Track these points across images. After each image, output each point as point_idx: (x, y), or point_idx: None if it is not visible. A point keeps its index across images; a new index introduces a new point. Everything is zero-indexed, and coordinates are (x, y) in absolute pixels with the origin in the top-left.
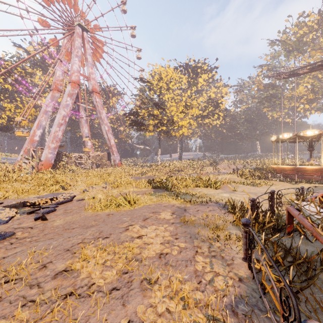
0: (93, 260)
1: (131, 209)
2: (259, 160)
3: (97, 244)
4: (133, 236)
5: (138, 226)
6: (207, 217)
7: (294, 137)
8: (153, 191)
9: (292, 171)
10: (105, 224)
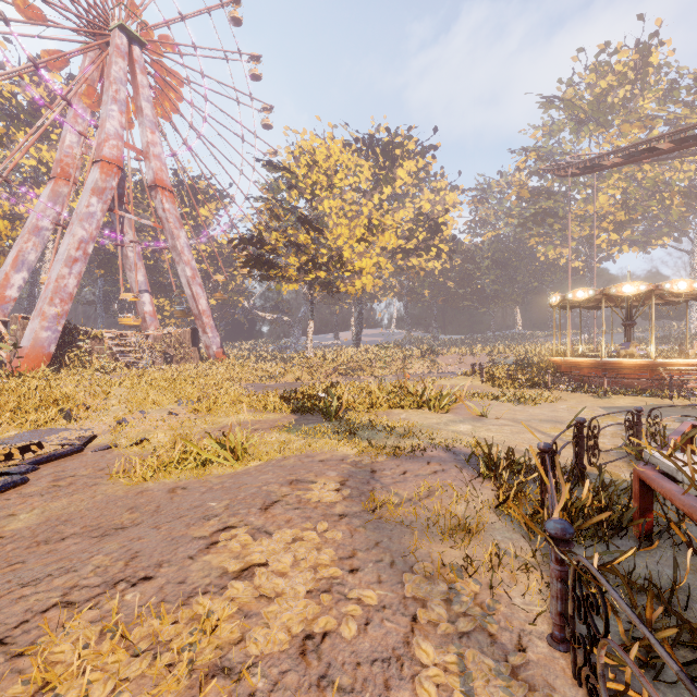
0: (71, 690)
1: (236, 470)
2: (521, 347)
3: (109, 606)
4: (227, 568)
5: (244, 533)
6: (431, 493)
7: (598, 297)
8: (294, 419)
9: (594, 369)
10: (154, 526)
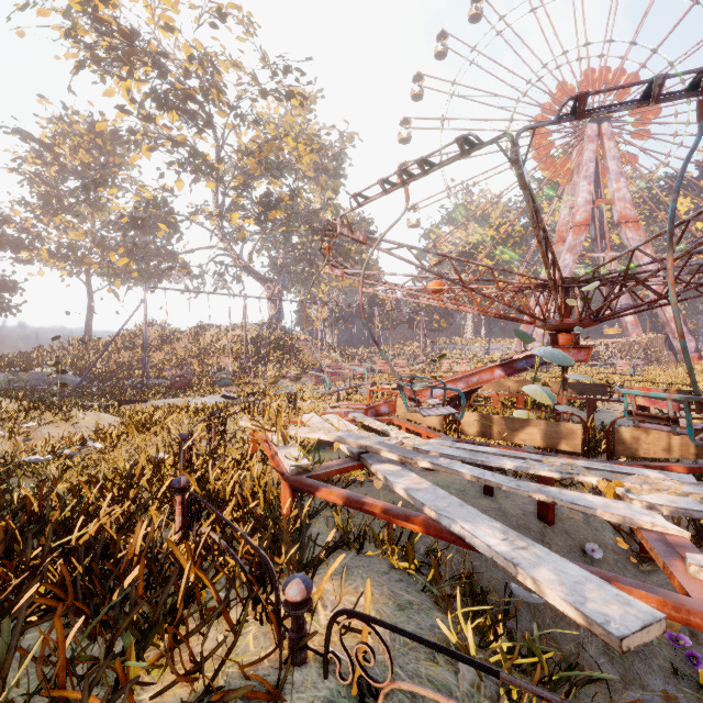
0: None
1: None
2: None
3: None
4: None
5: None
6: None
7: None
8: None
9: None
10: None
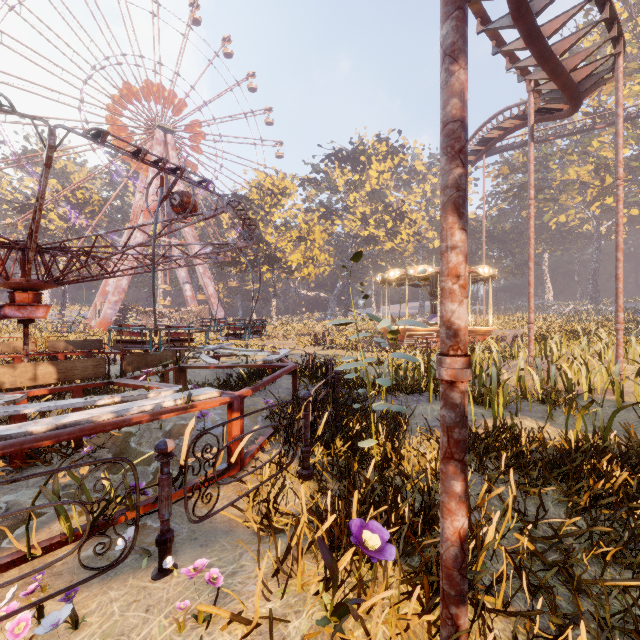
0: None
1: None
2: None
3: None
4: None
5: None
6: None
7: (395, 279)
8: None
9: (386, 334)
10: None
